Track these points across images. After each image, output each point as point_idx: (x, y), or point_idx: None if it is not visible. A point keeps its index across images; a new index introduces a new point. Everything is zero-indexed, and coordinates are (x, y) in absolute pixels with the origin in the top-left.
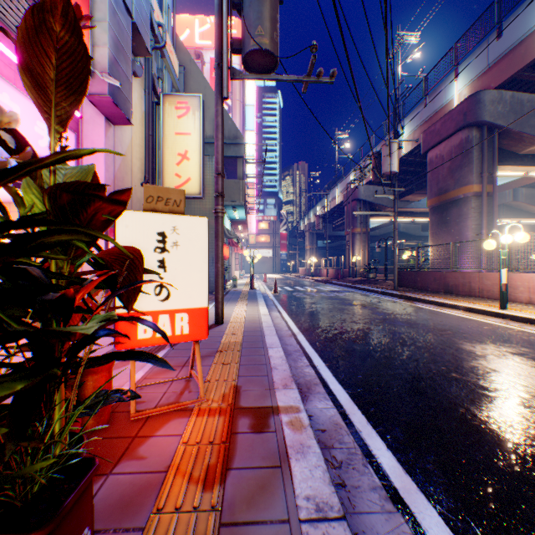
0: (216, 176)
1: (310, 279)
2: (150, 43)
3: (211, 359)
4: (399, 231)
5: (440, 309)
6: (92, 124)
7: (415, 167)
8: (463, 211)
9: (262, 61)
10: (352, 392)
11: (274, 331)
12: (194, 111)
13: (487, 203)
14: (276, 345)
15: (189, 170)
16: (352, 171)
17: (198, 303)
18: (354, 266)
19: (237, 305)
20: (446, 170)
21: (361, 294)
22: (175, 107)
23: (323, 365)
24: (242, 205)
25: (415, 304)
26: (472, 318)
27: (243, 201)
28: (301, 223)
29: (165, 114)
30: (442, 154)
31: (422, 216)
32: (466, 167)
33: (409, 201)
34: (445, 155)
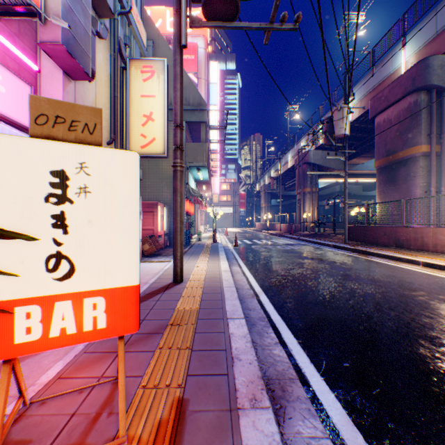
0: (175, 128)
1: (266, 233)
2: (113, 4)
3: (158, 338)
4: (342, 191)
5: (397, 264)
6: (50, 78)
7: (360, 133)
8: (411, 170)
9: (222, 8)
10: (344, 398)
11: (235, 293)
12: (158, 74)
13: (435, 162)
14: (238, 315)
15: (154, 131)
16: (304, 136)
17: (122, 279)
18: (305, 221)
19: (199, 259)
20: (394, 133)
21: (314, 247)
22: (140, 71)
23: (294, 343)
24: (205, 166)
25: (369, 258)
26: (437, 275)
27: (206, 163)
28: (257, 185)
29: (131, 77)
30: (390, 118)
31: (365, 177)
32: (414, 129)
33: (353, 163)
34: (393, 119)
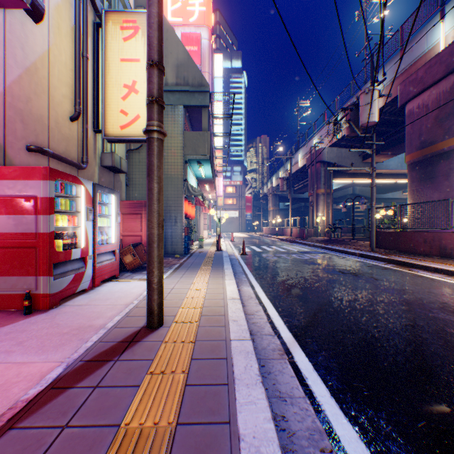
0: (149, 68)
1: (275, 238)
2: None
3: None
4: (355, 193)
5: None
6: None
7: (382, 127)
8: None
9: None
10: None
11: (254, 360)
12: (144, 32)
13: None
14: None
15: (137, 106)
16: (321, 129)
17: None
18: (319, 225)
19: (197, 277)
20: (432, 120)
21: (337, 256)
22: (120, 27)
23: None
24: (207, 159)
25: (416, 273)
26: None
27: (208, 155)
28: (264, 187)
29: (108, 35)
30: (426, 103)
31: (384, 177)
32: None
33: None
34: (431, 104)
